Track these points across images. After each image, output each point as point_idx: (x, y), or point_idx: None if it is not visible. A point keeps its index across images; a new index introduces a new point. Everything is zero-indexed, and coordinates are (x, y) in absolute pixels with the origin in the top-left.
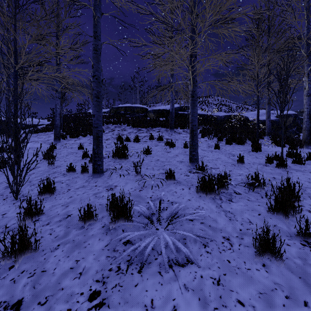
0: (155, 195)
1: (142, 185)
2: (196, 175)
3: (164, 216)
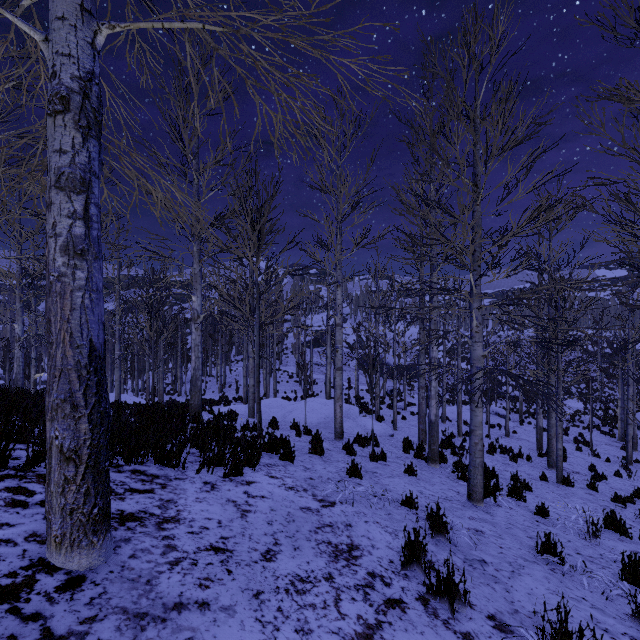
0: (572, 523)
1: (586, 534)
2: (506, 497)
3: (571, 515)
